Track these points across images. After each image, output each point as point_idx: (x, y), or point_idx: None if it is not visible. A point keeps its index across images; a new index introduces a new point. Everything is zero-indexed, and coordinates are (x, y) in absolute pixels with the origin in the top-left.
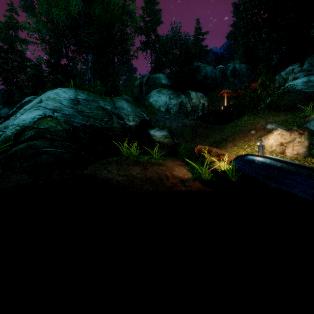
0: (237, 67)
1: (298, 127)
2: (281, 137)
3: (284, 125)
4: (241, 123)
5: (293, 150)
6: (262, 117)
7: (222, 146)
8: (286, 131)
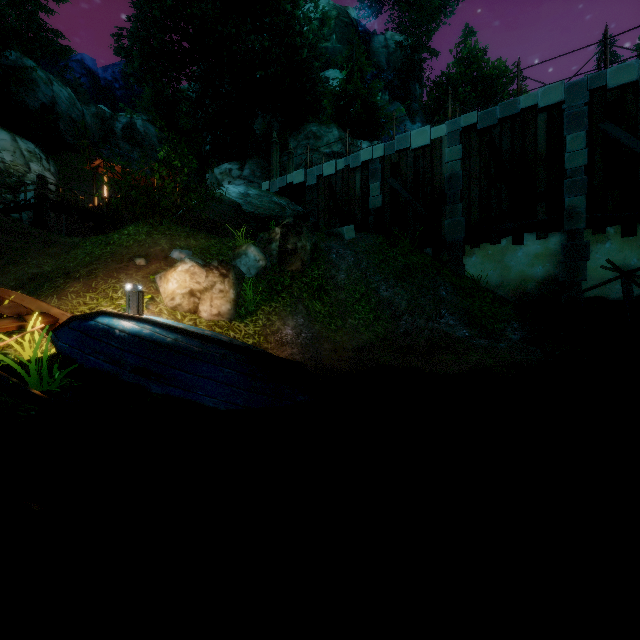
0: (139, 127)
1: (220, 263)
2: (192, 278)
3: (203, 257)
4: (119, 239)
5: (212, 307)
6: (167, 234)
7: (54, 291)
8: (201, 267)
